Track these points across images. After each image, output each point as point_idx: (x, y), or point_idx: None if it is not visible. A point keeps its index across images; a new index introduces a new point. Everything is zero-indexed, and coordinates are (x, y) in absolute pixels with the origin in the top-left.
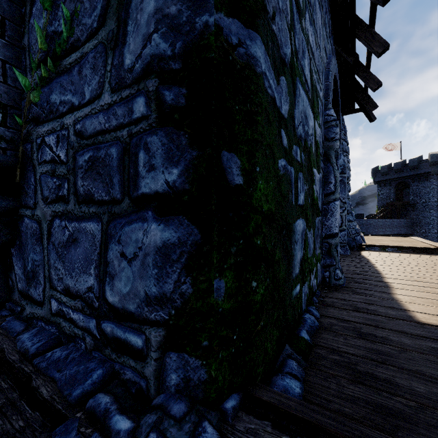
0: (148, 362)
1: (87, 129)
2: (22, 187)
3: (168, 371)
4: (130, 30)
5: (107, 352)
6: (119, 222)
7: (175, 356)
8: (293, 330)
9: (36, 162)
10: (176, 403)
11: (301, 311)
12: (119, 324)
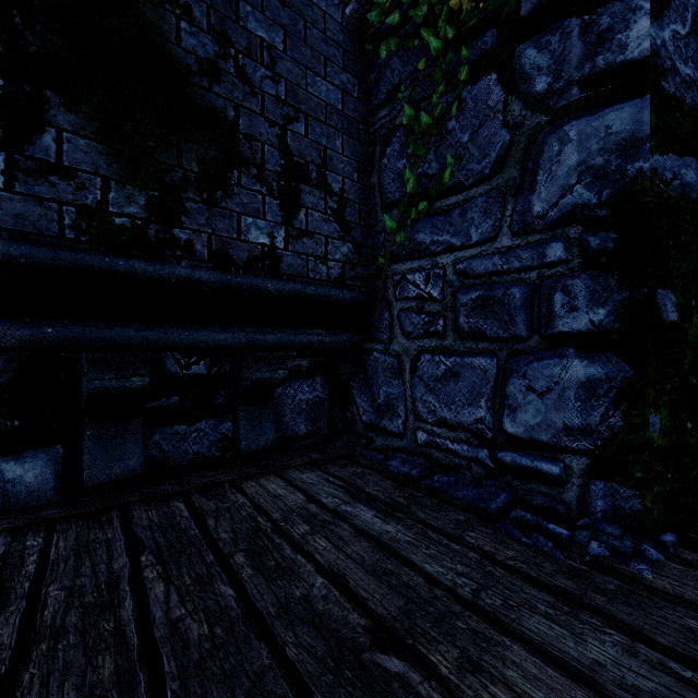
0: (568, 488)
1: (475, 269)
2: (370, 322)
3: (592, 497)
4: (541, 180)
5: (506, 480)
6: (524, 358)
7: (601, 484)
8: None
9: (392, 298)
10: (607, 525)
11: None
12: (524, 453)
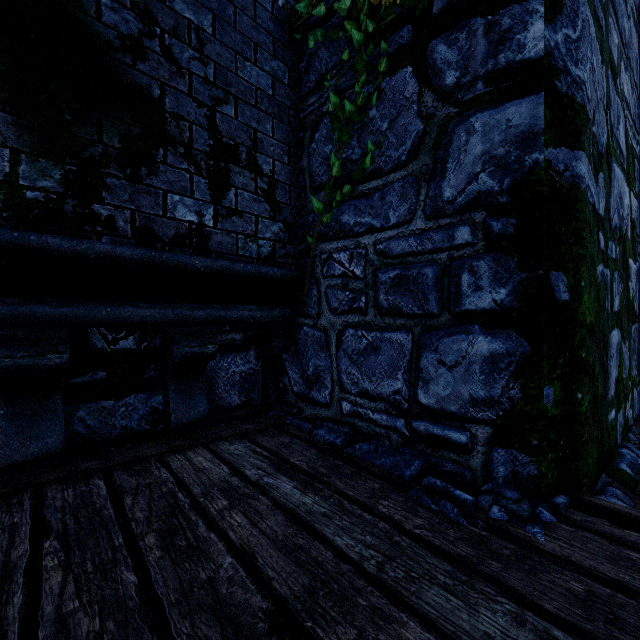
0: (473, 455)
1: (393, 250)
2: (300, 297)
3: (495, 464)
4: (450, 167)
5: (420, 448)
6: (436, 334)
7: (503, 451)
8: (609, 462)
9: (320, 276)
10: (507, 490)
11: (616, 444)
12: (436, 423)
